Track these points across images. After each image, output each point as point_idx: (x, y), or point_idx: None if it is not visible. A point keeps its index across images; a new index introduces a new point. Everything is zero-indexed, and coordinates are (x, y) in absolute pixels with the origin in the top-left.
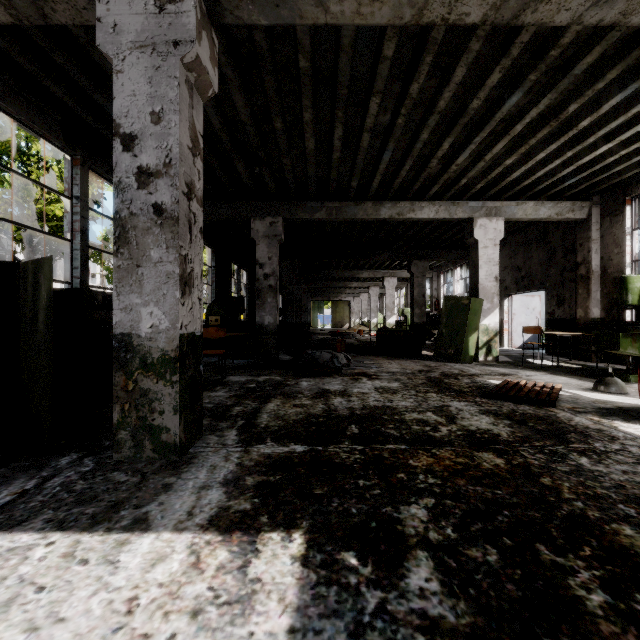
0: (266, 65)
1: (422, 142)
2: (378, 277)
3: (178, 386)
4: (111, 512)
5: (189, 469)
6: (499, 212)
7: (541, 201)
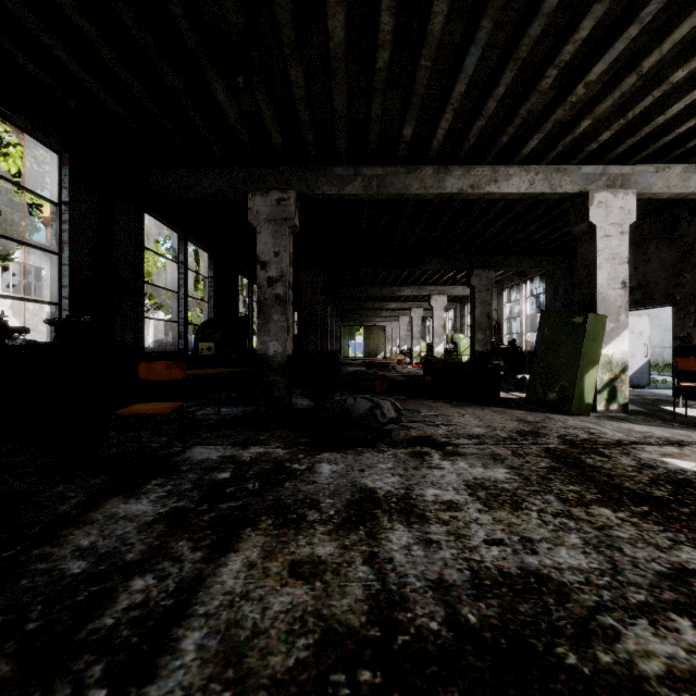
0: None
1: (544, 18)
2: (423, 295)
3: None
4: None
5: None
6: (627, 183)
7: (694, 164)
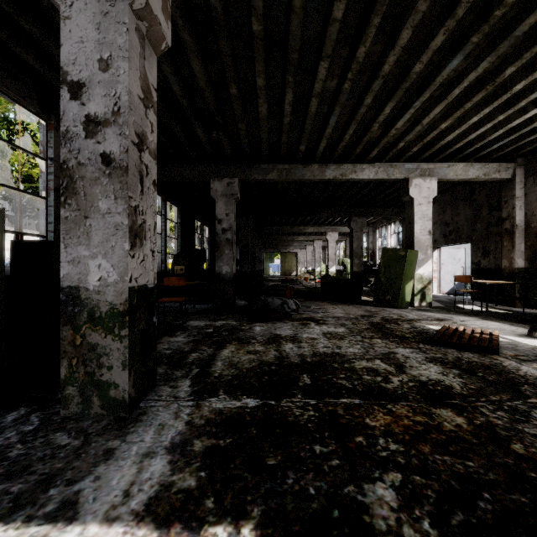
0: (221, 29)
1: (366, 107)
2: (321, 232)
3: (127, 341)
4: (38, 491)
5: (136, 429)
6: (432, 173)
7: (470, 163)
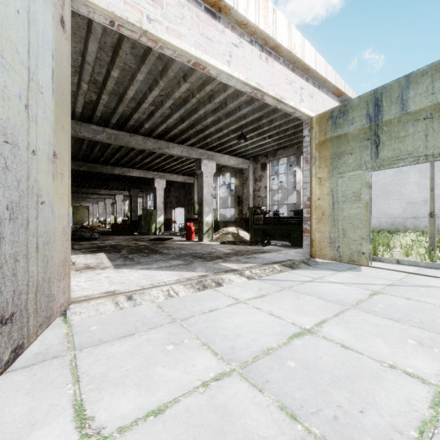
0: None
1: (131, 155)
2: (112, 194)
3: None
4: None
5: None
6: (164, 177)
7: (178, 175)
